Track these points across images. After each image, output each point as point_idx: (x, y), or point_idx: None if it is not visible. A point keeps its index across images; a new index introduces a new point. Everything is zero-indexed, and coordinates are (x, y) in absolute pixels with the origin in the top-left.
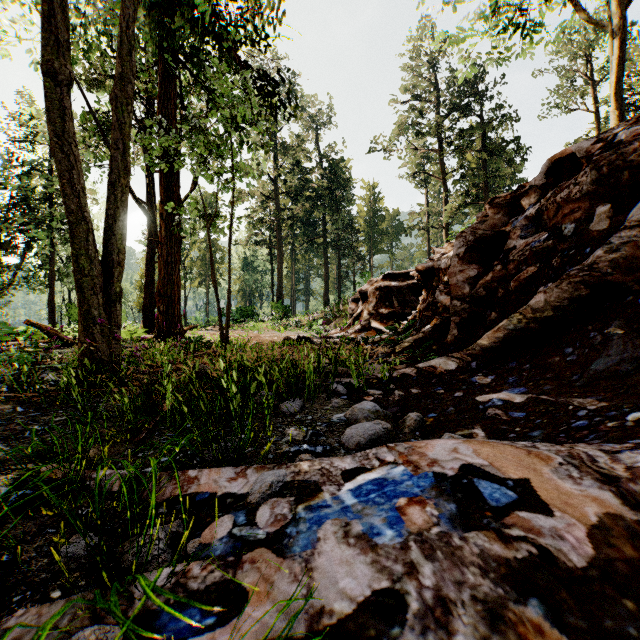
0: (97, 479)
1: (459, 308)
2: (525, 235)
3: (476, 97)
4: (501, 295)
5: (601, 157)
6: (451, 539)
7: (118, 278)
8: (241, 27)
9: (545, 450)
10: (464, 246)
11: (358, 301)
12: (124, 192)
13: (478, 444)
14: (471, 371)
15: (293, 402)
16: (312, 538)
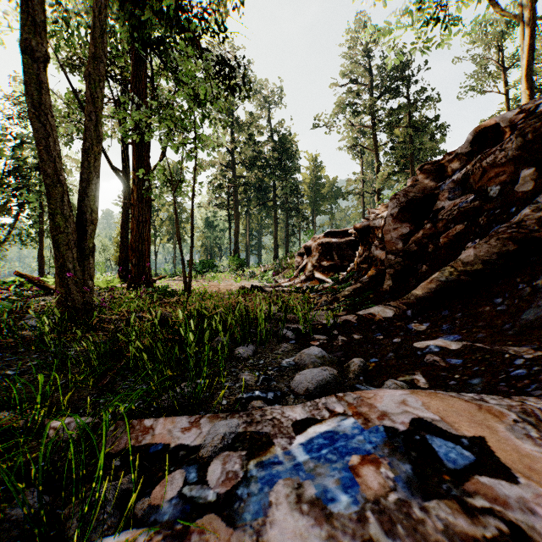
0: (44, 438)
1: (393, 261)
2: (452, 197)
3: (403, 81)
4: (431, 250)
5: (526, 125)
6: (411, 509)
7: (91, 235)
8: (202, 18)
9: (496, 405)
10: (397, 207)
11: (303, 255)
12: (97, 158)
13: (426, 396)
14: (407, 318)
15: (246, 347)
16: (263, 502)
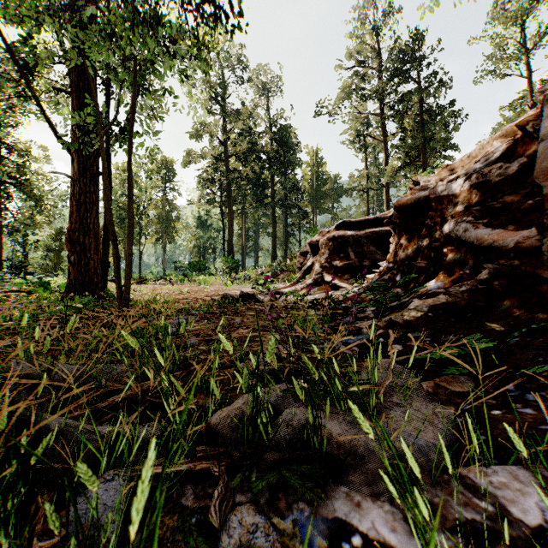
0: None
1: None
2: None
3: (416, 62)
4: None
5: None
6: None
7: None
8: None
9: None
10: None
11: (306, 254)
12: None
13: None
14: None
15: None
16: None
